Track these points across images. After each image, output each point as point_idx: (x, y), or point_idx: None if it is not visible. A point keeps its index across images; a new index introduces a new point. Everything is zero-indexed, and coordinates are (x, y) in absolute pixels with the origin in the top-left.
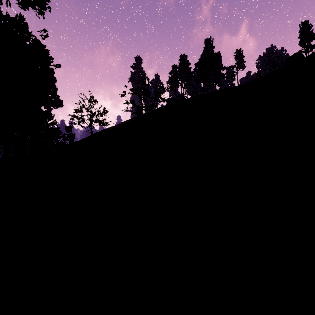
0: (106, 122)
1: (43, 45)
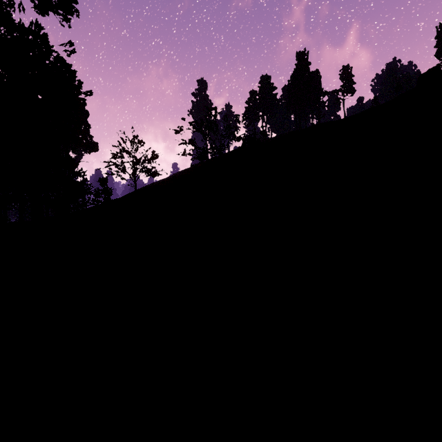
0: (155, 172)
1: (67, 64)
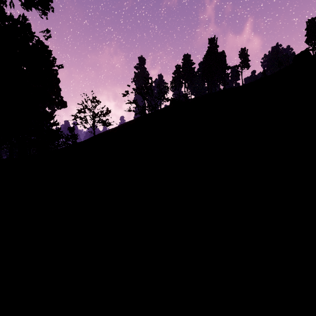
0: (108, 123)
1: (45, 45)
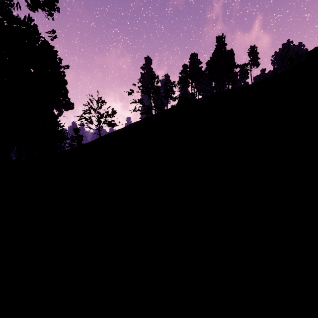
0: (114, 124)
1: (51, 46)
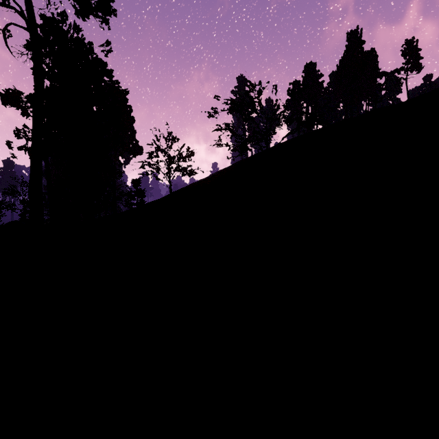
0: (191, 170)
1: (103, 62)
